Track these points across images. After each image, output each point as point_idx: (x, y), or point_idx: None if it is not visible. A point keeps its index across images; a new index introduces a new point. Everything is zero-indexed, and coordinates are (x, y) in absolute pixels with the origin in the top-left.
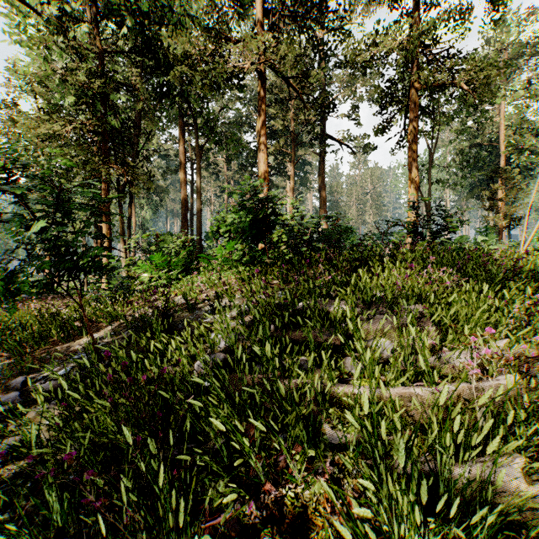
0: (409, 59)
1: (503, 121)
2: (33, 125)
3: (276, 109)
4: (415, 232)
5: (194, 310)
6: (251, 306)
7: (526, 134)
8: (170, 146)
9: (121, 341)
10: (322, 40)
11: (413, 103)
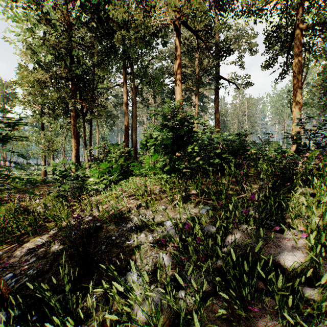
0: (302, 0)
1: None
2: (26, 75)
3: (186, 60)
4: (299, 142)
5: (121, 223)
6: (180, 279)
7: None
8: (119, 89)
9: (49, 258)
10: (222, 1)
11: (298, 41)
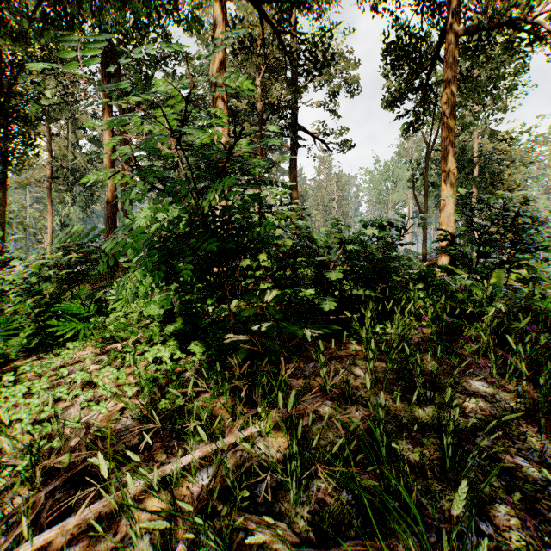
0: None
1: (478, 129)
2: None
3: None
4: (453, 249)
5: None
6: None
7: (503, 142)
8: None
9: None
10: None
11: (452, 55)
